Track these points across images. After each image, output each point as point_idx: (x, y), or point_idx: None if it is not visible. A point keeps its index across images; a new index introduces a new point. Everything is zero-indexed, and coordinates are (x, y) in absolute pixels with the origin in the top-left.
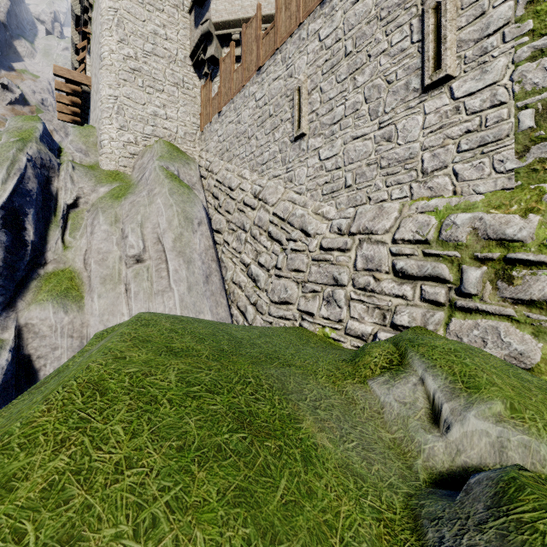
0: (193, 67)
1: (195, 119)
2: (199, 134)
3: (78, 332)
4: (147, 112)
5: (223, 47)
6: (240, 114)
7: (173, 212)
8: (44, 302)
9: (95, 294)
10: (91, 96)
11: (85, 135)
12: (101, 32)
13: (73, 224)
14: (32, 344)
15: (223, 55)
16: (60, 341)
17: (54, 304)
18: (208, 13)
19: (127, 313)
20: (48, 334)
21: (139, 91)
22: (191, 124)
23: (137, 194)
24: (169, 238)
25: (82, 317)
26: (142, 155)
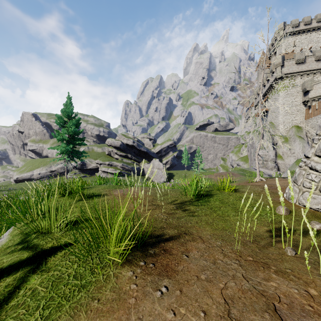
0: (302, 104)
1: (303, 117)
2: (304, 121)
3: (284, 164)
4: (290, 120)
5: (312, 101)
6: (317, 120)
7: (300, 145)
8: (279, 159)
9: (286, 158)
10: (269, 113)
11: (273, 127)
12: (279, 107)
13: (278, 148)
14: (278, 165)
15: (312, 103)
16: (282, 164)
17: (281, 160)
18: (308, 95)
19: (293, 161)
20: (280, 163)
21: (288, 116)
22: (302, 119)
23: (291, 141)
24: (300, 149)
25: (284, 162)
26: (289, 131)
